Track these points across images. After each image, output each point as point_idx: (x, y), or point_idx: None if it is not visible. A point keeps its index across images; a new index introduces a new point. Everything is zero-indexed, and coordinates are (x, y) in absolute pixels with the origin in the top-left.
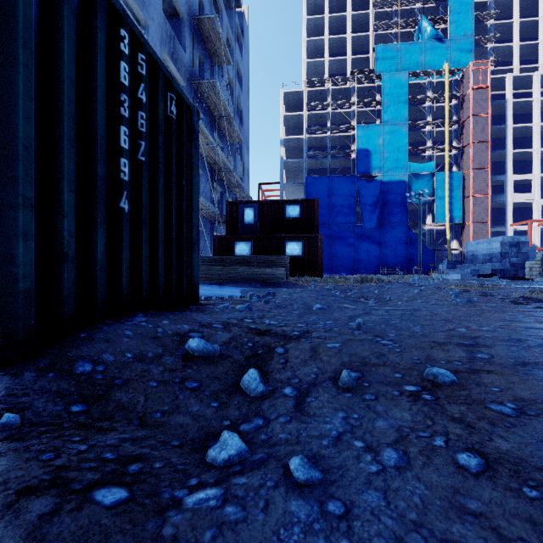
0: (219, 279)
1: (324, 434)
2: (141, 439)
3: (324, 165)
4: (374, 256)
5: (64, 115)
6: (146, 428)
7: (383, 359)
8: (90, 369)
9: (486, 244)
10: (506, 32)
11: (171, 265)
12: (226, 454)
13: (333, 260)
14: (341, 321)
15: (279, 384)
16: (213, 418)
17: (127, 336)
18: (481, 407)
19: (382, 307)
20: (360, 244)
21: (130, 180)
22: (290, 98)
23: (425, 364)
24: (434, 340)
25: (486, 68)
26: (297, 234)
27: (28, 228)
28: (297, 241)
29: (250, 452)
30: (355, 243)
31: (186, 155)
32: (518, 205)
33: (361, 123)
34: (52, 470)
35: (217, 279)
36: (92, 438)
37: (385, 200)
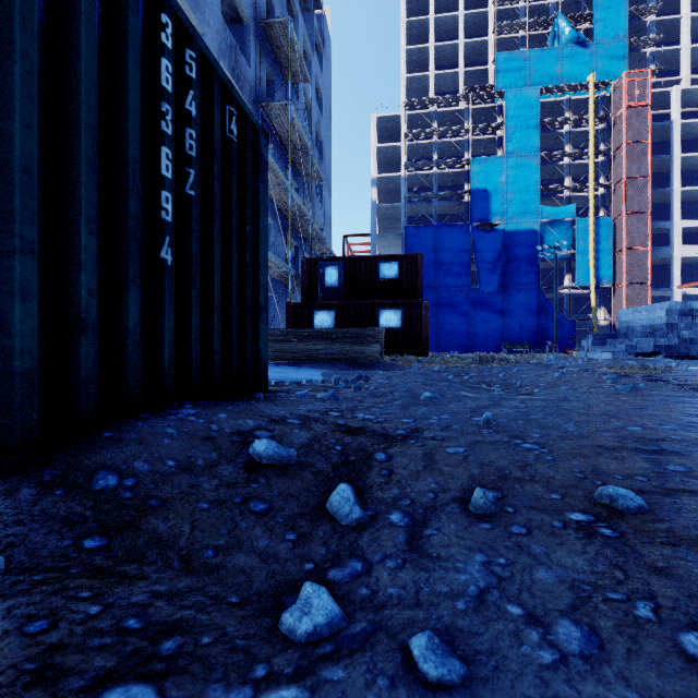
0: (293, 358)
1: (457, 591)
2: (183, 592)
3: (429, 211)
4: (495, 329)
5: (80, 127)
6: (191, 573)
7: (529, 471)
8: (115, 483)
9: (646, 313)
10: (671, 32)
11: (231, 338)
12: (311, 622)
13: (441, 333)
14: (461, 415)
15: (382, 507)
16: (289, 559)
17: (169, 435)
18: (695, 551)
19: (514, 396)
20: (475, 314)
21: (174, 221)
22: (384, 125)
23: (592, 479)
24: (599, 444)
25: (645, 79)
26: (394, 300)
27: (28, 283)
28: (394, 309)
29: (346, 619)
30: (469, 311)
31: (250, 191)
32: (689, 261)
33: (478, 155)
34: (40, 652)
35: (291, 358)
36: (110, 592)
37: (509, 256)
